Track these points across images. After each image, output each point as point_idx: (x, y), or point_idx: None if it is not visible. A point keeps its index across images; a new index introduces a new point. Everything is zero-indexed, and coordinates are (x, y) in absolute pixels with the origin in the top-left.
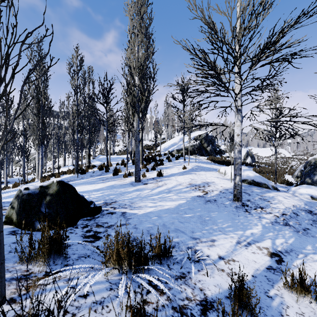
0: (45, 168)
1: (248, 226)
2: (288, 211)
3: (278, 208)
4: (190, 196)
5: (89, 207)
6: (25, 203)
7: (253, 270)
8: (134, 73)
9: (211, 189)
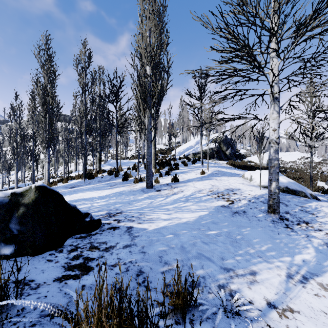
0: (57, 173)
1: (295, 248)
2: None
3: None
4: (213, 206)
5: (83, 221)
6: None
7: None
8: (145, 61)
9: (238, 198)
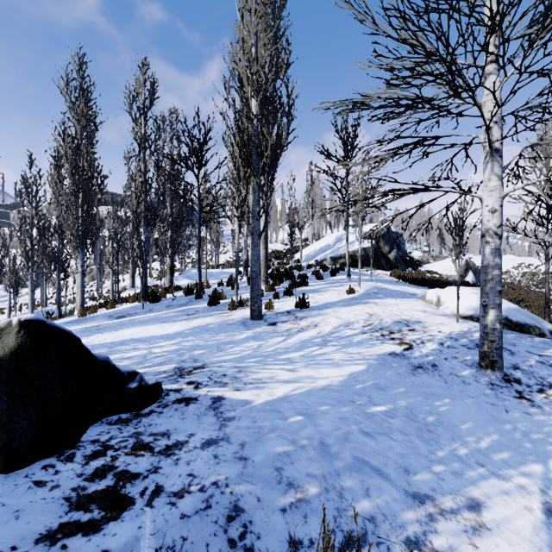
0: (101, 292)
1: (546, 444)
2: None
3: None
4: (375, 355)
5: (123, 390)
6: None
7: None
8: (248, 89)
9: (419, 339)
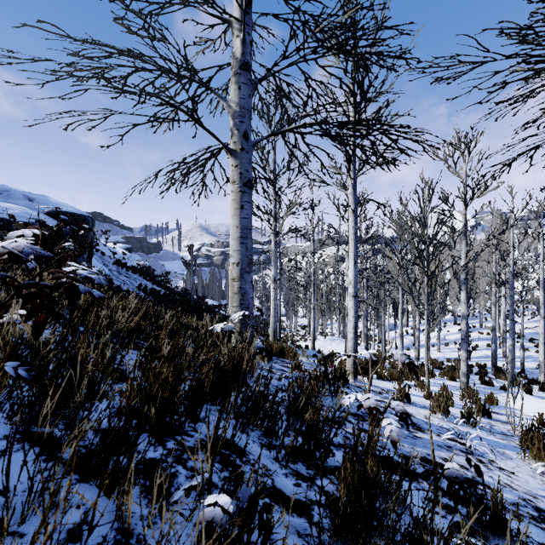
0: None
1: None
2: None
3: None
4: (530, 332)
5: None
6: None
7: None
8: None
9: None
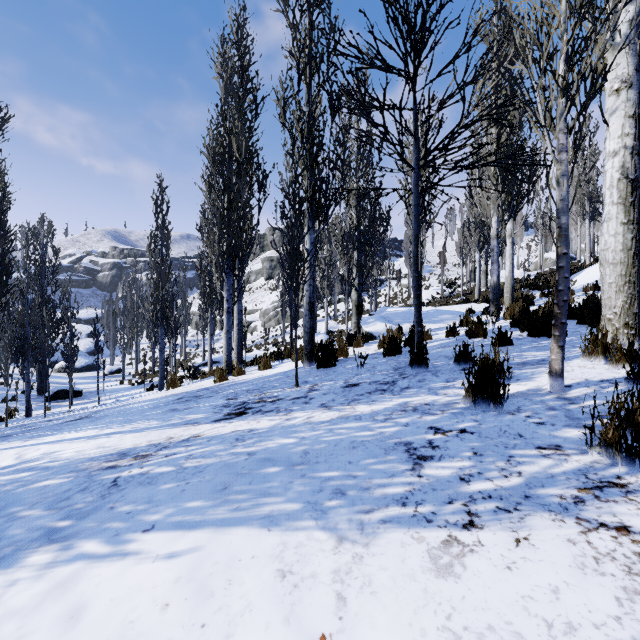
0: (283, 337)
1: None
2: None
3: None
4: None
5: None
6: None
7: None
8: None
9: None
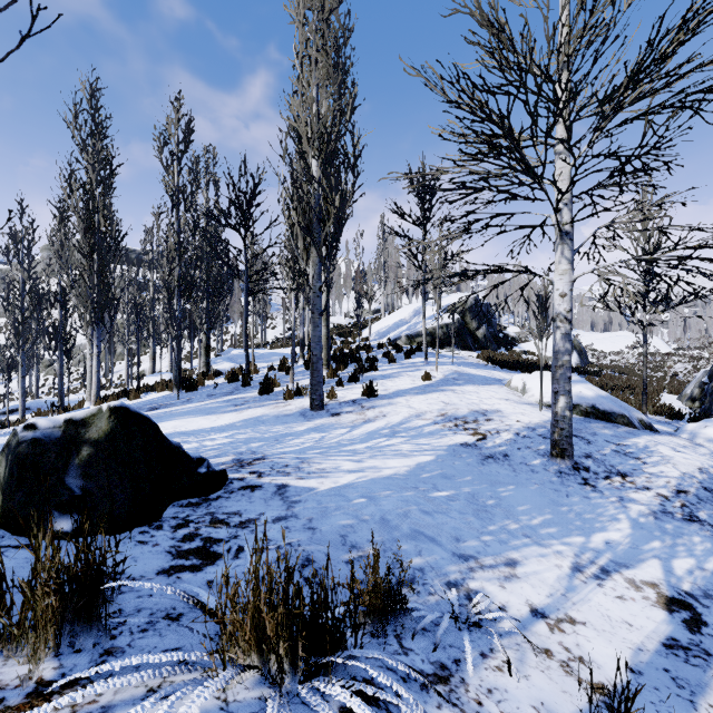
0: (111, 378)
1: (595, 522)
2: (690, 484)
3: (664, 477)
4: (445, 446)
5: (194, 474)
6: (23, 464)
7: (630, 650)
8: (309, 150)
9: (495, 429)
